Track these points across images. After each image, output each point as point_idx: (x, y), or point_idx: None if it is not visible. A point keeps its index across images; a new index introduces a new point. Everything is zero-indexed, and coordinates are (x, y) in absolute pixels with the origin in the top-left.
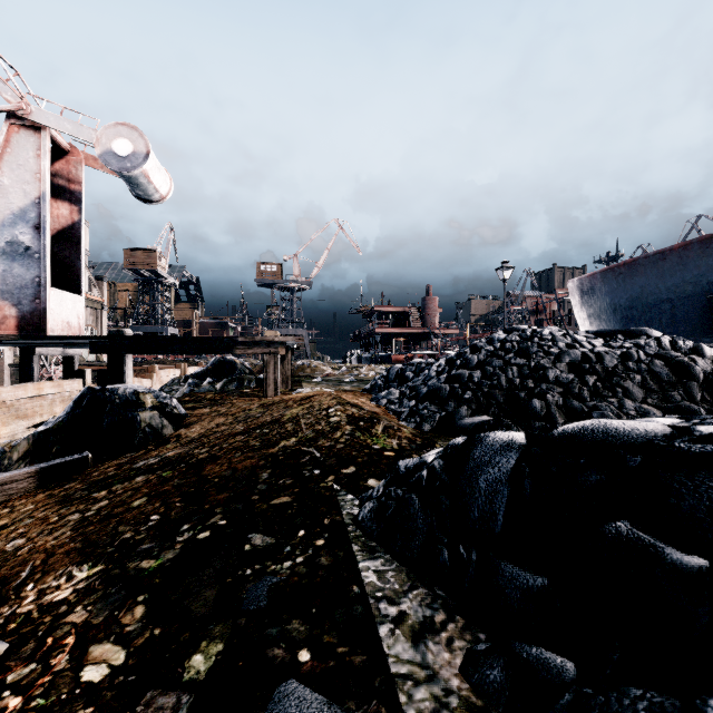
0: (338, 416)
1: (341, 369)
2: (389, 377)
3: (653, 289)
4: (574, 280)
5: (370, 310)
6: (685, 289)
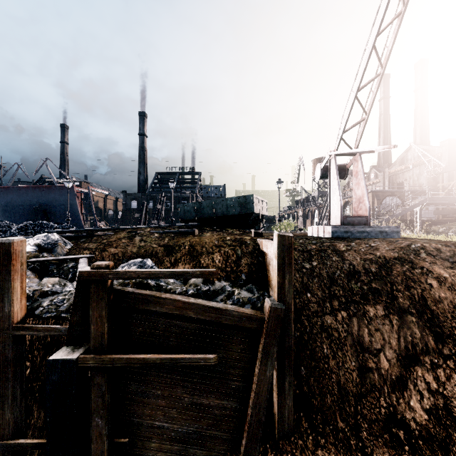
0: None
1: None
2: None
3: (16, 200)
4: None
5: None
6: (28, 202)
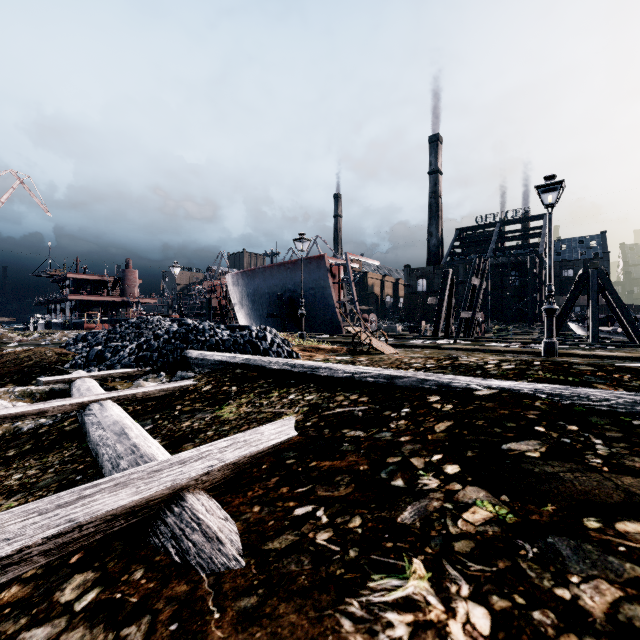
0: (51, 353)
1: (33, 336)
2: (78, 339)
3: (262, 286)
4: (229, 274)
5: (62, 275)
6: (274, 288)
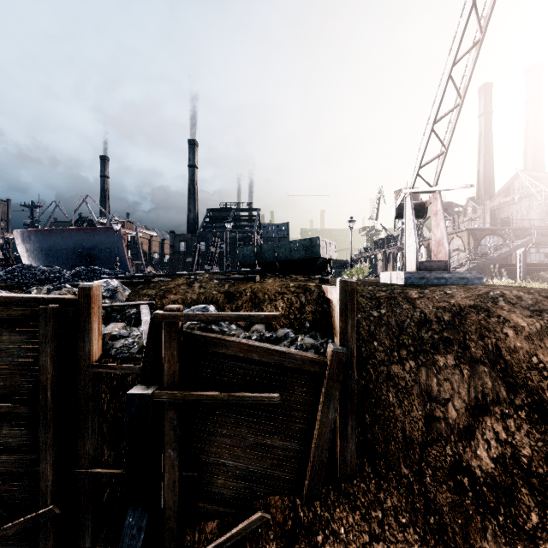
0: None
1: None
2: None
3: (60, 243)
4: (18, 230)
5: None
6: (72, 246)
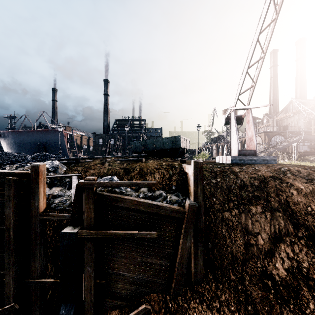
0: None
1: None
2: None
3: (26, 139)
4: (1, 131)
5: None
6: (34, 140)
